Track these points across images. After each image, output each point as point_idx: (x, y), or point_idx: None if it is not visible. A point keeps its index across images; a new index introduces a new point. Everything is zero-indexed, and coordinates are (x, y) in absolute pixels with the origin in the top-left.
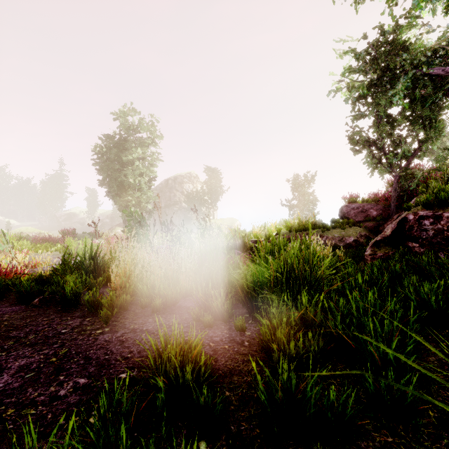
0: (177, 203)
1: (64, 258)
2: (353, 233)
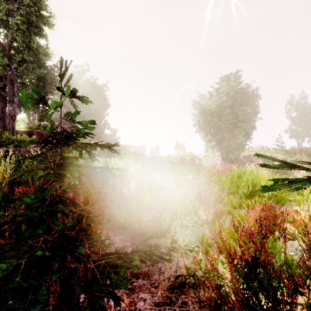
0: None
1: None
2: None
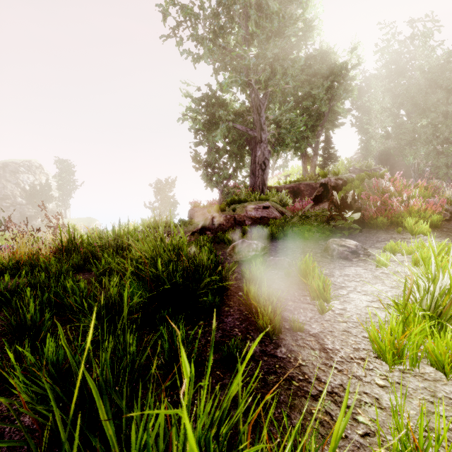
0: (9, 198)
1: None
2: (193, 229)
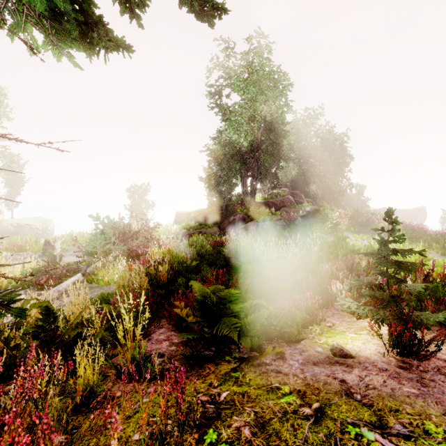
0: None
1: (184, 247)
2: (217, 230)
